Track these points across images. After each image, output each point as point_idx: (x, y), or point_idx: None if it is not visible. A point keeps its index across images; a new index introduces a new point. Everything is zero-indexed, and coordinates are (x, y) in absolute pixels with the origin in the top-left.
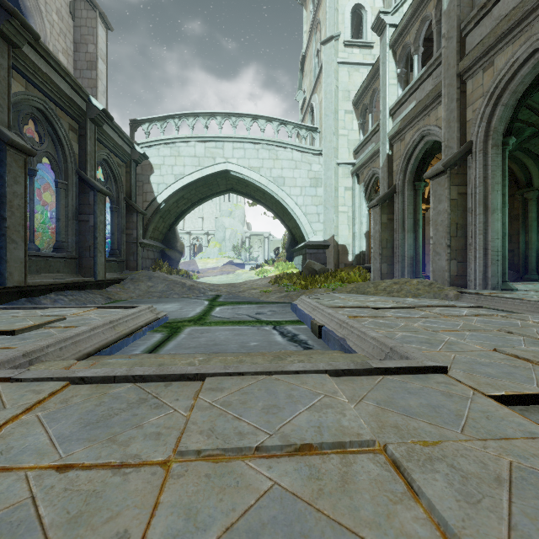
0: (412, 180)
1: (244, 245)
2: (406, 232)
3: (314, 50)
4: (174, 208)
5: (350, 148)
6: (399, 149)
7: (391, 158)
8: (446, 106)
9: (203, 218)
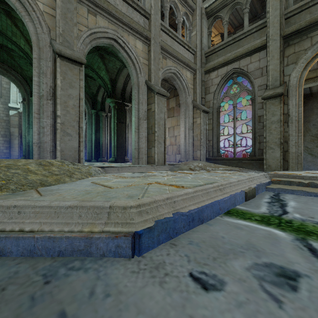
0: None
1: None
2: None
3: None
4: None
5: None
6: None
7: None
8: None
9: None
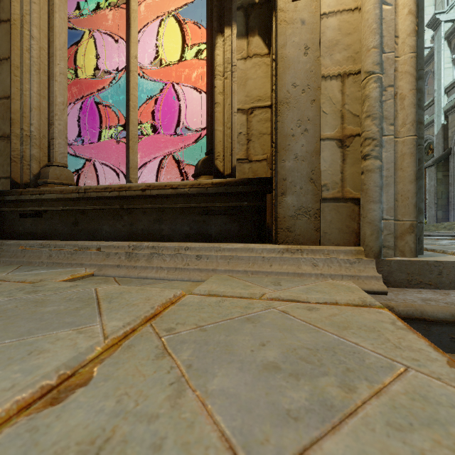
0: None
1: None
2: None
3: None
4: None
5: None
6: (454, 119)
7: (446, 127)
8: None
9: None
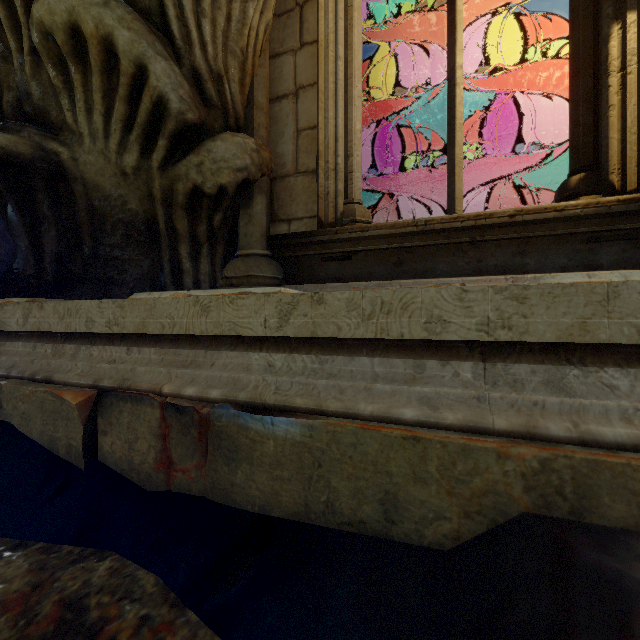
0: None
1: None
2: None
3: None
4: None
5: None
6: None
7: None
8: None
9: None
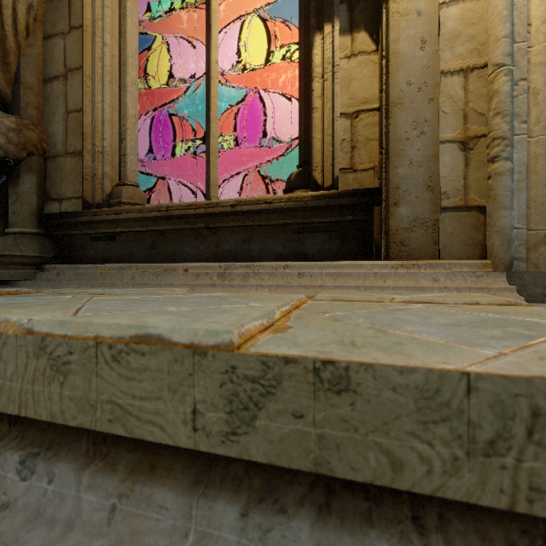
0: None
1: None
2: None
3: None
4: None
5: None
6: None
7: None
8: None
9: None
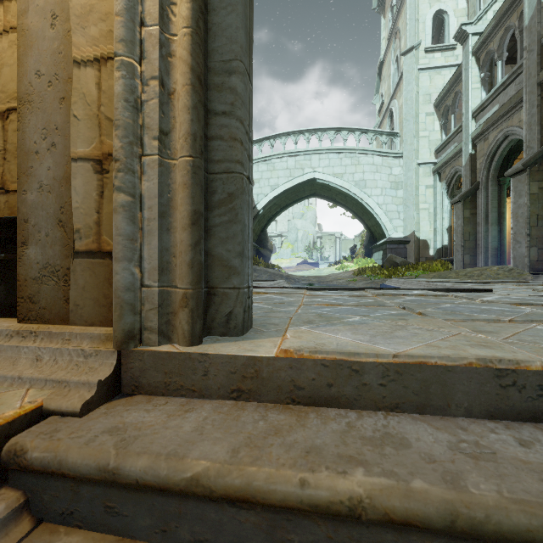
0: (496, 176)
1: (316, 245)
2: (489, 225)
3: (393, 57)
4: (267, 213)
5: (431, 148)
6: (482, 148)
7: (474, 157)
8: (527, 111)
9: (276, 221)
